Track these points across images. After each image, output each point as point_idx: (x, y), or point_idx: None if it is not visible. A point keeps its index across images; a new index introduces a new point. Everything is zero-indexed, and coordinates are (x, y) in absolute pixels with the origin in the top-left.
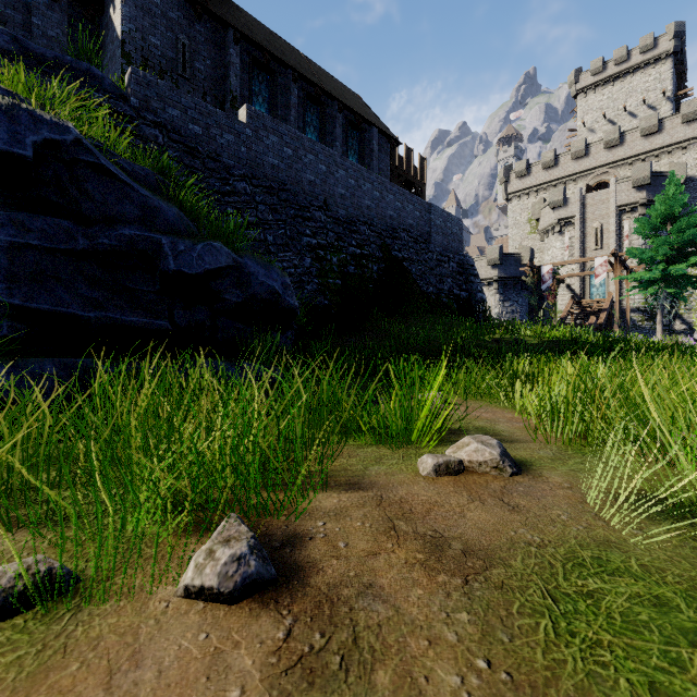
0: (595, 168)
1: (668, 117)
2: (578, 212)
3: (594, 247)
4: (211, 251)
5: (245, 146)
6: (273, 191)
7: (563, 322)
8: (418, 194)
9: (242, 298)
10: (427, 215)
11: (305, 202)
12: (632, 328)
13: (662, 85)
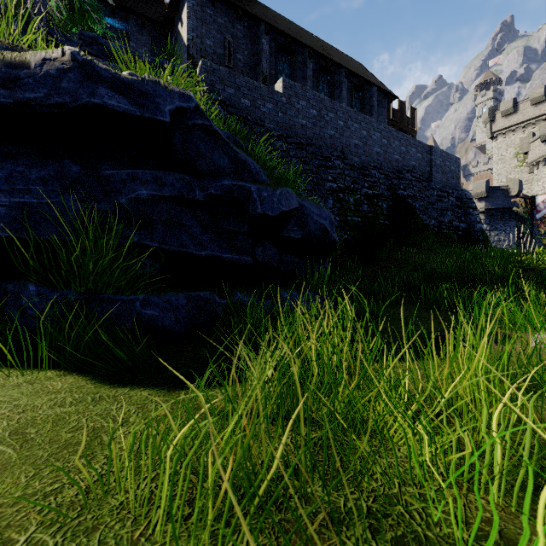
0: None
1: None
2: None
3: None
4: (286, 195)
5: (281, 112)
6: (302, 146)
7: None
8: None
9: (301, 236)
10: (428, 156)
11: (327, 153)
12: None
13: None
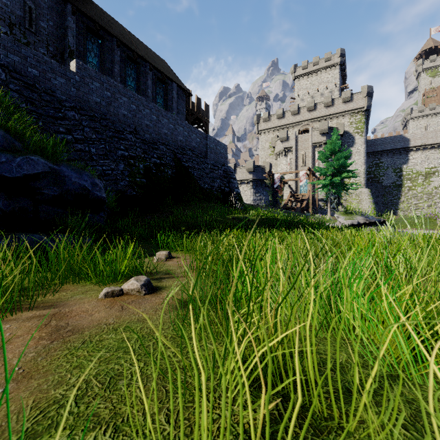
0: (302, 121)
1: (336, 98)
2: (294, 145)
3: (301, 165)
4: (29, 162)
5: (74, 87)
6: (96, 119)
7: (285, 206)
8: (204, 126)
9: (58, 192)
10: (205, 141)
11: (120, 127)
12: (319, 209)
13: (335, 80)
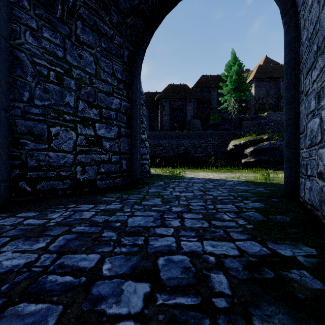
0: None
1: None
2: None
3: None
4: None
5: None
6: None
7: None
8: None
9: None
10: None
11: None
12: None
13: None
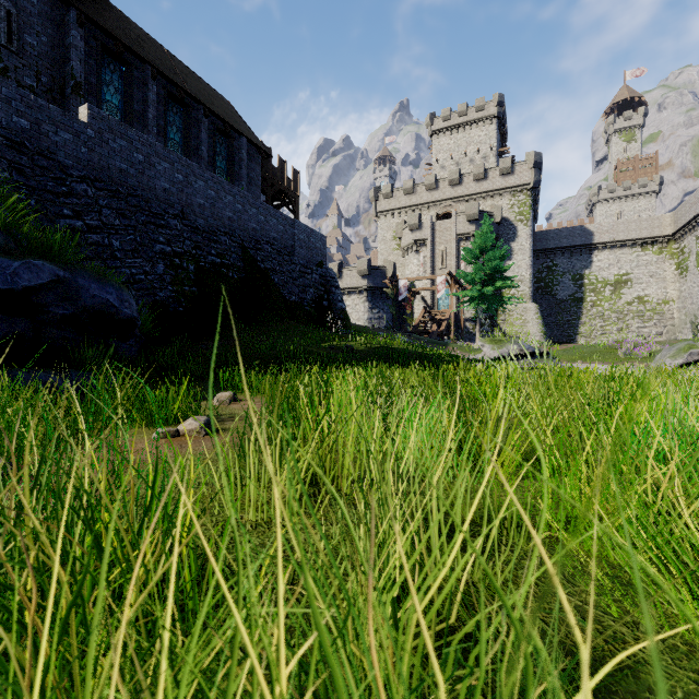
0: (442, 200)
1: (491, 168)
2: (430, 236)
3: (441, 266)
4: (31, 268)
5: (86, 147)
6: (121, 195)
7: (416, 329)
8: (292, 204)
9: (70, 311)
10: (291, 229)
11: (159, 209)
12: (467, 334)
13: (490, 141)
